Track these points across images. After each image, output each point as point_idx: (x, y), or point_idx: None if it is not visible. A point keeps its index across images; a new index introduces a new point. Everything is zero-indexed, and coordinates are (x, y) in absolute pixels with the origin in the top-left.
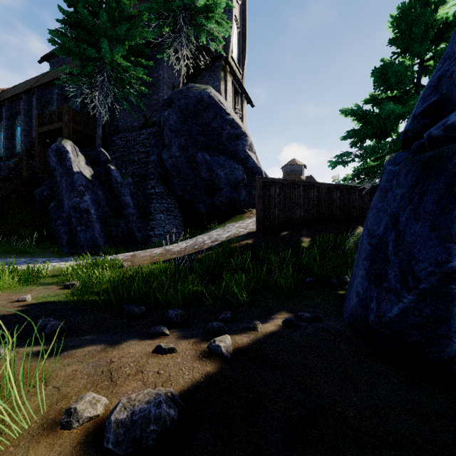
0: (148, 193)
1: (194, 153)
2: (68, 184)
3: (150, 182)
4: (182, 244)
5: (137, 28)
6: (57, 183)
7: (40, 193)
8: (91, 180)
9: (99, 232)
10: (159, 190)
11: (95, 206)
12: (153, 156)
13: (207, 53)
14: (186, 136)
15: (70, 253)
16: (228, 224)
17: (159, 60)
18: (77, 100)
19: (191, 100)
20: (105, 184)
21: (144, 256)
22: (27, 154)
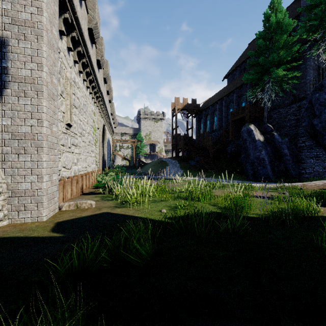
0: (299, 146)
1: None
2: (253, 146)
3: (301, 139)
4: None
5: (292, 48)
6: (247, 146)
7: (229, 149)
8: (263, 142)
9: (269, 170)
10: (309, 143)
11: (267, 156)
12: (304, 123)
13: None
14: None
15: (254, 180)
16: None
17: (306, 55)
18: (252, 101)
19: None
20: (270, 143)
21: (311, 185)
22: (224, 131)
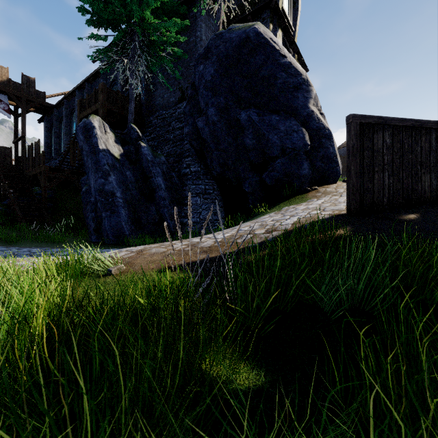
0: (183, 173)
1: (237, 115)
2: (93, 164)
3: (185, 161)
4: (218, 234)
5: None
6: (85, 164)
7: (84, 181)
8: (120, 160)
9: (125, 219)
10: (195, 169)
11: (122, 189)
12: (187, 127)
13: (252, 7)
14: (226, 93)
15: (96, 242)
16: (285, 207)
17: (196, 20)
18: (110, 76)
19: (232, 42)
20: (136, 164)
21: (154, 253)
22: (73, 144)
